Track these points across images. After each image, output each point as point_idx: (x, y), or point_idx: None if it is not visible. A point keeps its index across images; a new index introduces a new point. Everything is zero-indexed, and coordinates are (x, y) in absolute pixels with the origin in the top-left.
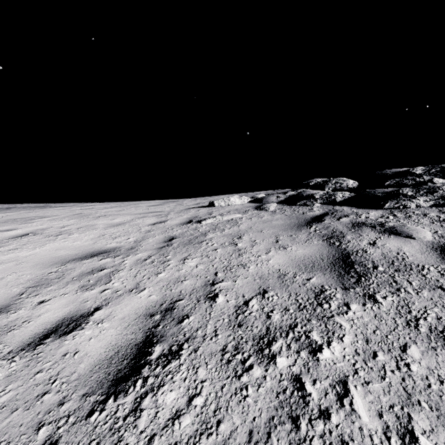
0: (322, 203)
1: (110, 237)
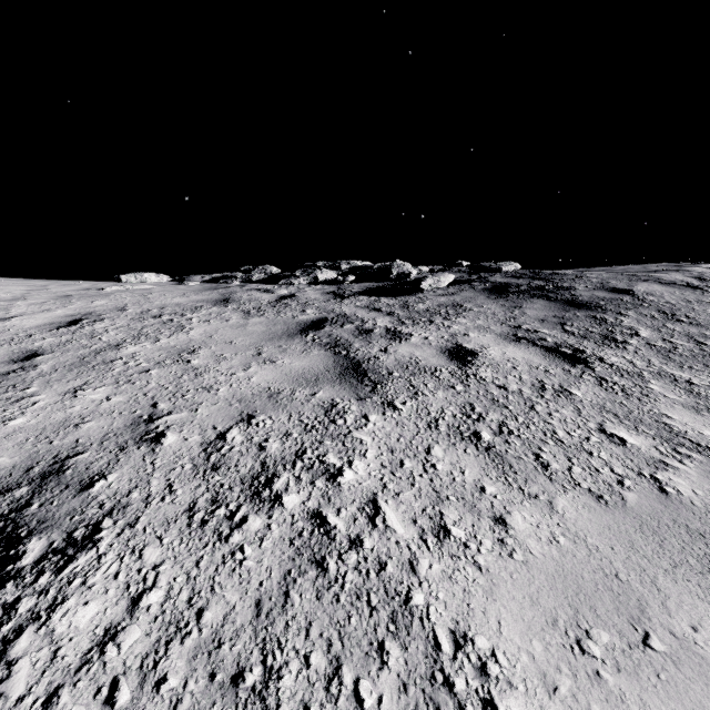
0: (242, 282)
1: None
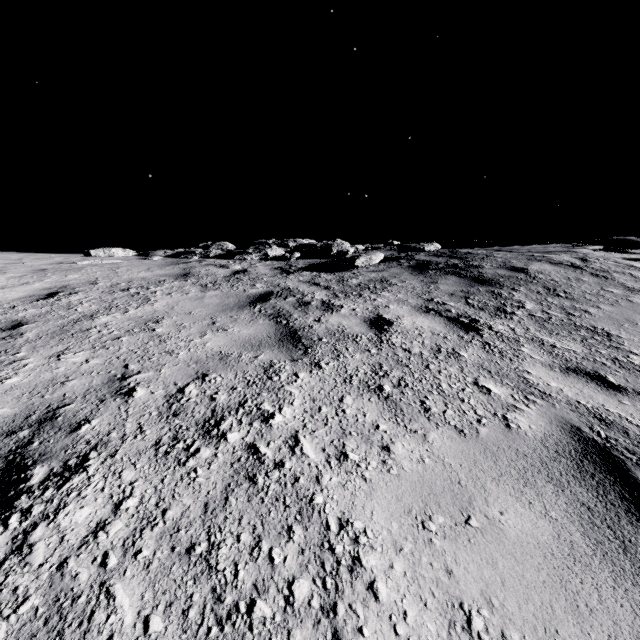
0: (200, 257)
1: None
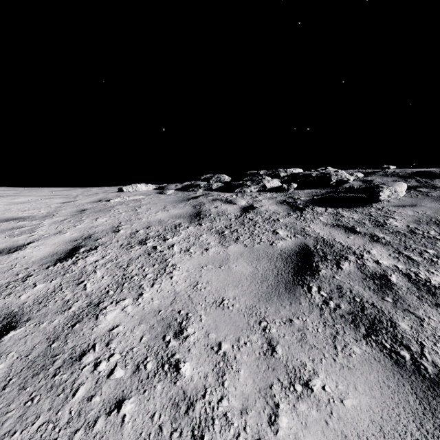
0: (204, 190)
1: (18, 210)
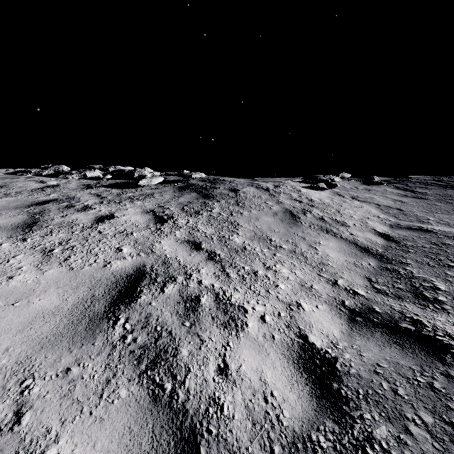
0: (34, 175)
1: None
